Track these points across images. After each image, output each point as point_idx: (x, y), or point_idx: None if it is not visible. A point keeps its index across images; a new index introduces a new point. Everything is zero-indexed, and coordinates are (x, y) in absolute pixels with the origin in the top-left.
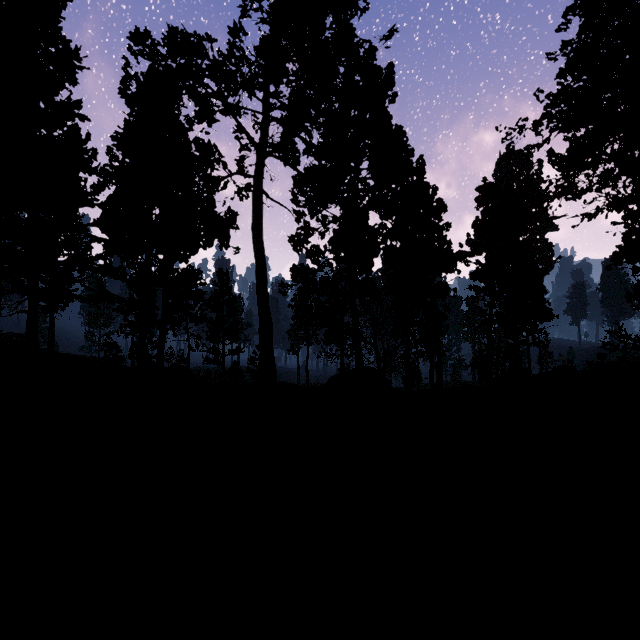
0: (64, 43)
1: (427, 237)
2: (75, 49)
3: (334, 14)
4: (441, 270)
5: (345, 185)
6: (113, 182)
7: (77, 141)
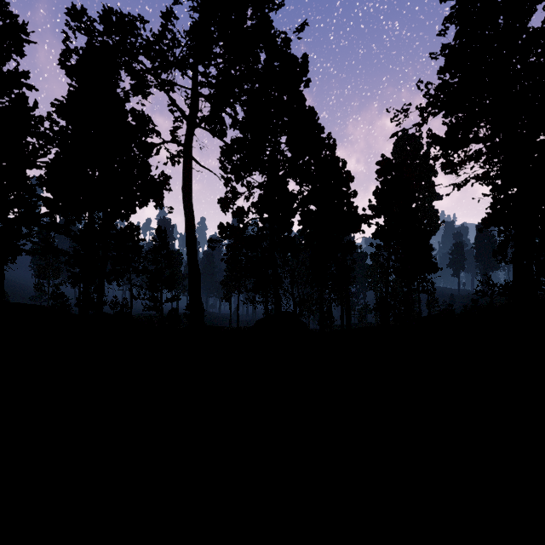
0: (11, 18)
1: (337, 202)
2: (22, 24)
3: (254, 7)
4: (349, 230)
5: (266, 156)
6: (52, 145)
7: (25, 108)
